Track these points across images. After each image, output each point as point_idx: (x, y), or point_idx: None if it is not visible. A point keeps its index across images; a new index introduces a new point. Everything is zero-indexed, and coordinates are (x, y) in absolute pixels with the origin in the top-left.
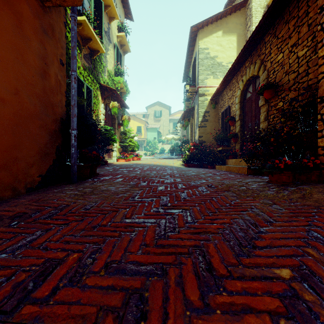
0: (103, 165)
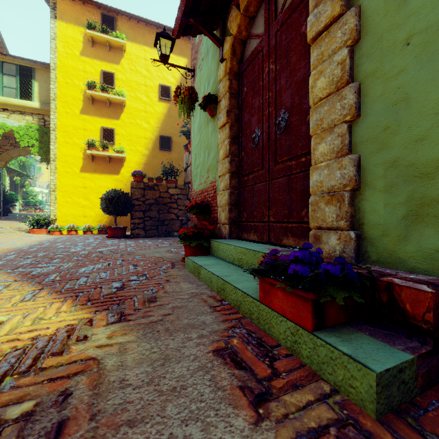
0: (9, 213)
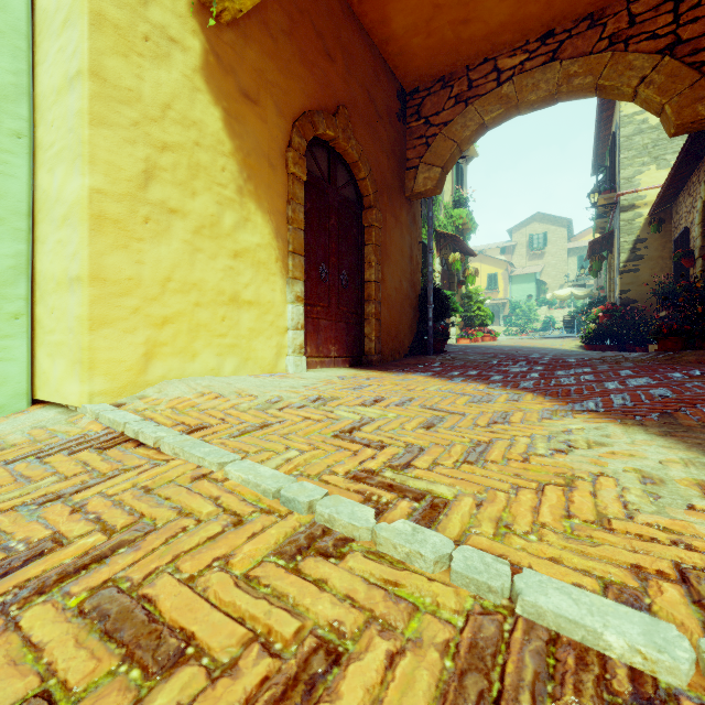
0: None
